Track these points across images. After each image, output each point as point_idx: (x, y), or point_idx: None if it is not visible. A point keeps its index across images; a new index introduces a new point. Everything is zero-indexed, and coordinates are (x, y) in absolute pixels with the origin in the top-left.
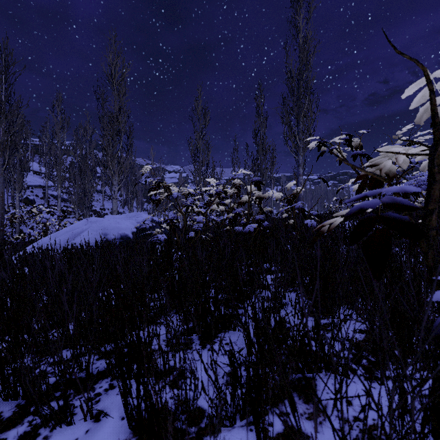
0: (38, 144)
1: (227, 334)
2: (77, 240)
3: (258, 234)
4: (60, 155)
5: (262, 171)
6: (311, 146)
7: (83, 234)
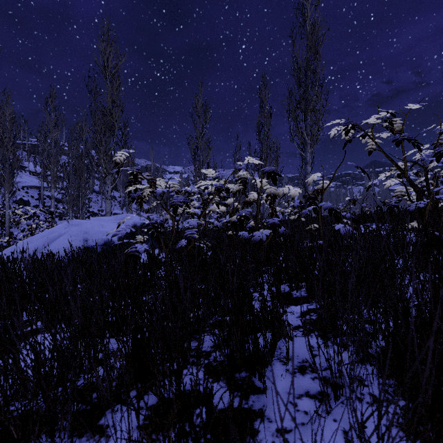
0: (36, 144)
1: None
2: (50, 247)
3: (269, 242)
4: (53, 154)
5: None
6: (331, 133)
7: (58, 239)
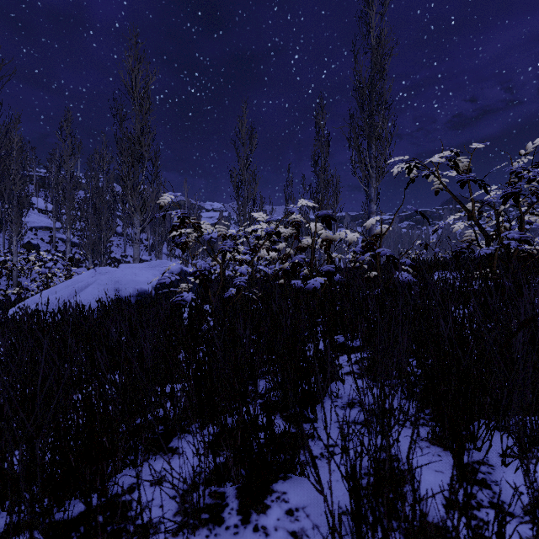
0: (46, 176)
1: (288, 485)
2: (78, 298)
3: (324, 291)
4: (69, 189)
5: (323, 208)
6: (395, 171)
7: (87, 289)
